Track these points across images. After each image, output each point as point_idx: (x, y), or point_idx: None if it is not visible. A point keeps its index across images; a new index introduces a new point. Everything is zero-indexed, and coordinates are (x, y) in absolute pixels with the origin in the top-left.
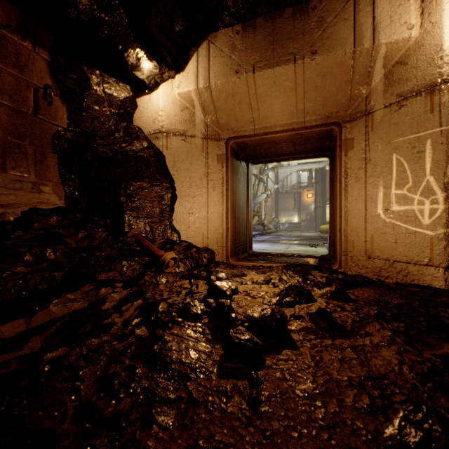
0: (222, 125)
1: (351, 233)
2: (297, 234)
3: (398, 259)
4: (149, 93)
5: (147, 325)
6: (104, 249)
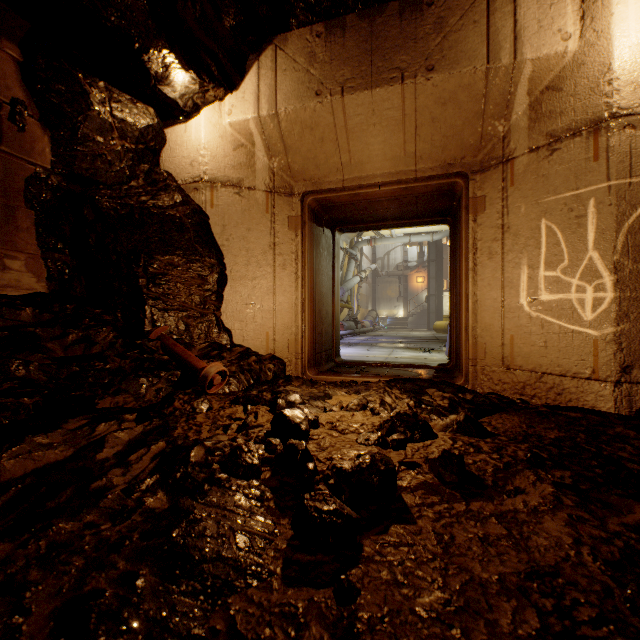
0: (296, 172)
1: (482, 333)
2: (403, 334)
3: (549, 370)
4: (184, 121)
5: (168, 488)
6: (110, 359)
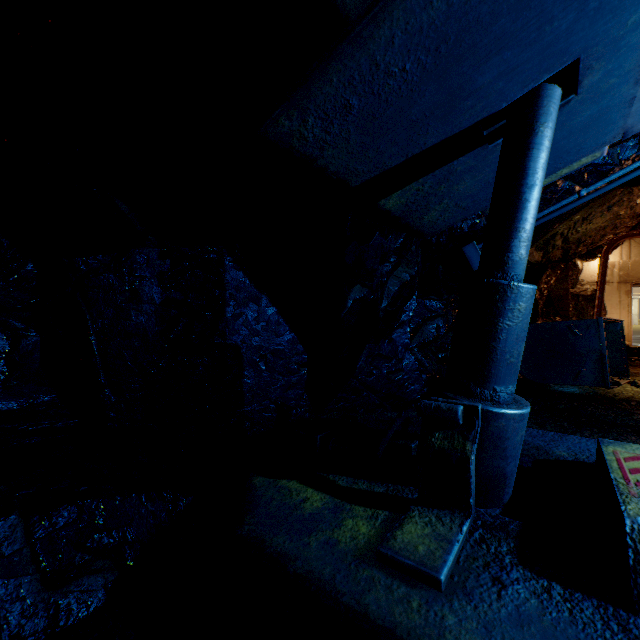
0: (630, 276)
1: None
2: None
3: None
4: (587, 262)
5: None
6: None
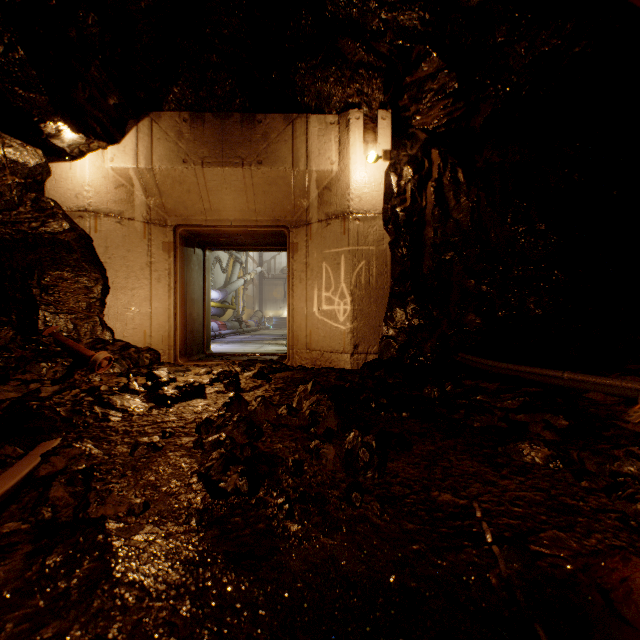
0: (169, 210)
1: (296, 329)
2: (283, 333)
3: (327, 349)
4: (69, 160)
5: (93, 396)
6: (13, 350)
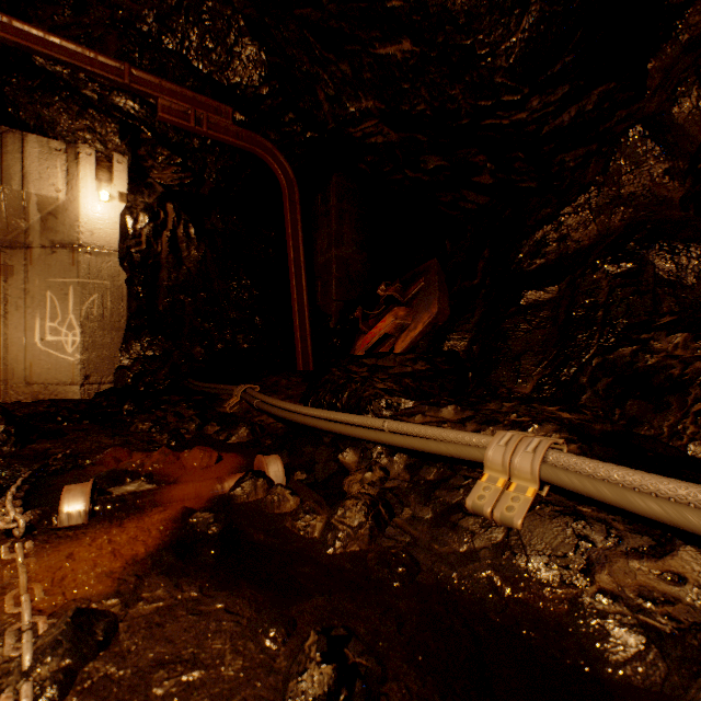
0: None
1: (12, 361)
2: None
3: (52, 382)
4: None
5: None
6: None
